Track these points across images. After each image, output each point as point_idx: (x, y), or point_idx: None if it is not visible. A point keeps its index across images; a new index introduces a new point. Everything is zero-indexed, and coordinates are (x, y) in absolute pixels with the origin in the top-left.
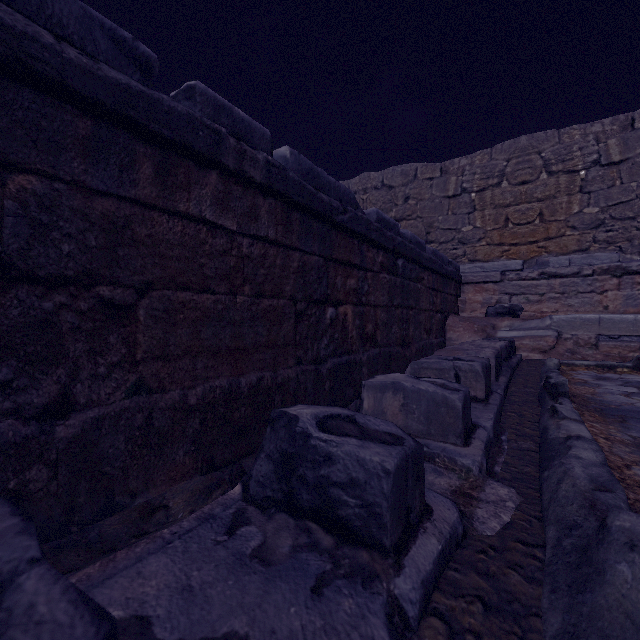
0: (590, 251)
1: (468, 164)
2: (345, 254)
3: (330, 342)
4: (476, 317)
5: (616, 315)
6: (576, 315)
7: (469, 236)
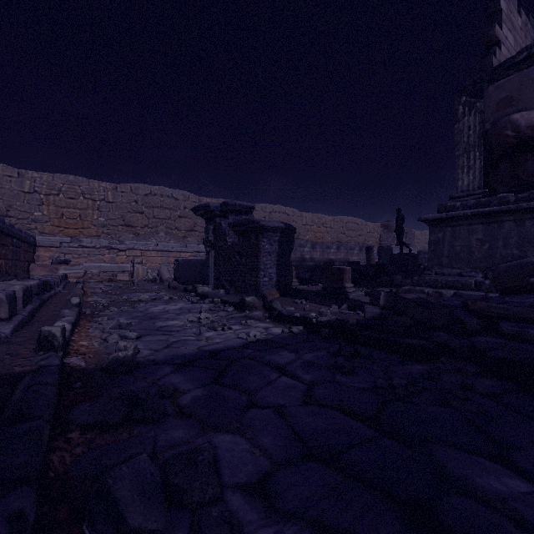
0: (101, 237)
1: (39, 177)
2: (4, 242)
3: (0, 273)
4: (47, 264)
5: (106, 264)
6: (92, 264)
7: (40, 218)
